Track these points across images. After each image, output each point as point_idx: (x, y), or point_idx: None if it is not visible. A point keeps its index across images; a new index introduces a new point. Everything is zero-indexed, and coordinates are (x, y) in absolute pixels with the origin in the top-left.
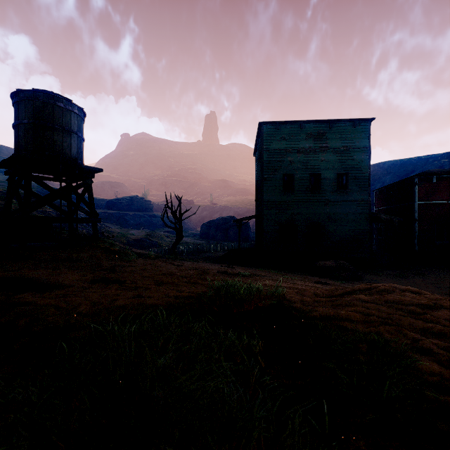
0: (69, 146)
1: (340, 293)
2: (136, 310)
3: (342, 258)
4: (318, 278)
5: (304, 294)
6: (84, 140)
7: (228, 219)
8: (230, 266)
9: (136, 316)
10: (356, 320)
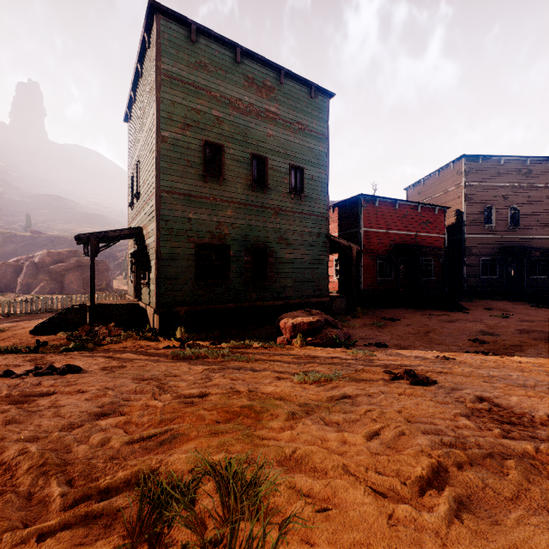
0: None
1: None
2: None
3: (295, 306)
4: (311, 350)
5: None
6: None
7: (66, 254)
8: (59, 359)
9: None
10: None
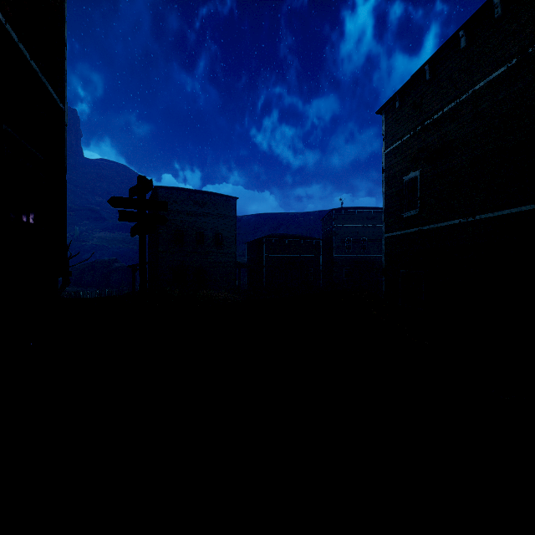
0: None
1: None
2: None
3: None
4: None
5: None
6: None
7: (110, 262)
8: None
9: None
10: None
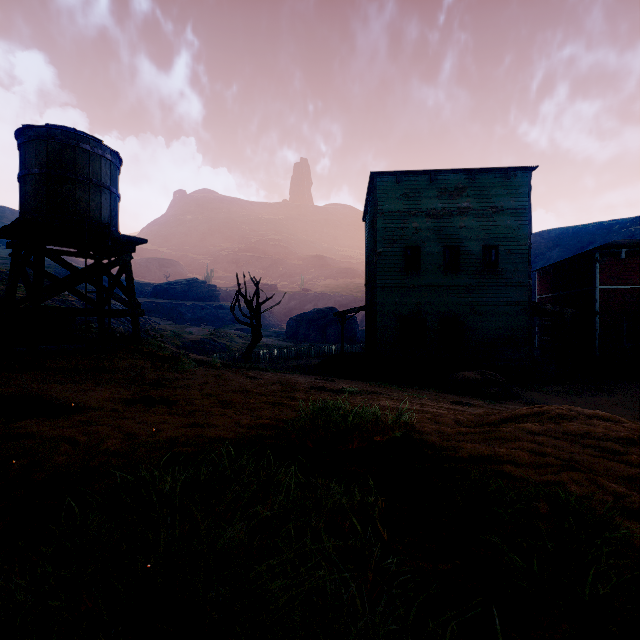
0: (98, 207)
1: (494, 420)
2: (191, 446)
3: (490, 367)
4: (457, 396)
5: (440, 422)
6: (119, 199)
7: (327, 311)
8: (329, 378)
9: (189, 455)
10: (524, 464)
